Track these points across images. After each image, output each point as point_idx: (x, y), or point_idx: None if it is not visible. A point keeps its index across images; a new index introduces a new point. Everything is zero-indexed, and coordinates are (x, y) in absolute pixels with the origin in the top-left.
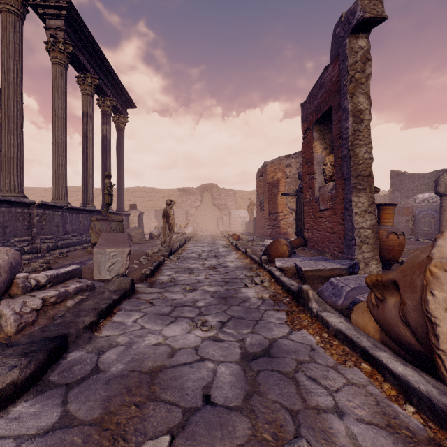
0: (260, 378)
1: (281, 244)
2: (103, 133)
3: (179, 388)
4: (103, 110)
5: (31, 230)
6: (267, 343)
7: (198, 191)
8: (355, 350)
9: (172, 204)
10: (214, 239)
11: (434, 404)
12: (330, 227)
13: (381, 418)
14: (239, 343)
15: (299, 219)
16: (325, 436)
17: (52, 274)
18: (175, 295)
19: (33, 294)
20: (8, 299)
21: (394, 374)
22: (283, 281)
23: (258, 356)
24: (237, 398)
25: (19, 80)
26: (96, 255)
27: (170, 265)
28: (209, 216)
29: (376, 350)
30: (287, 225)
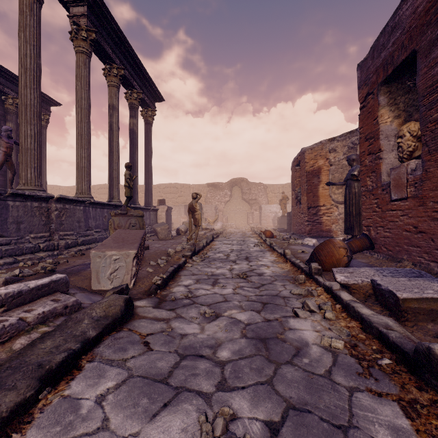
0: None
1: (337, 247)
2: (130, 126)
3: None
4: (130, 103)
5: (50, 226)
6: None
7: (227, 185)
8: None
9: (198, 198)
10: (244, 236)
11: None
12: (410, 223)
13: None
14: None
15: (349, 213)
16: None
17: (8, 293)
18: (188, 325)
19: None
20: None
21: None
22: (364, 316)
23: None
24: None
25: (37, 66)
26: (94, 259)
27: (191, 269)
28: (239, 211)
29: None
30: (330, 221)
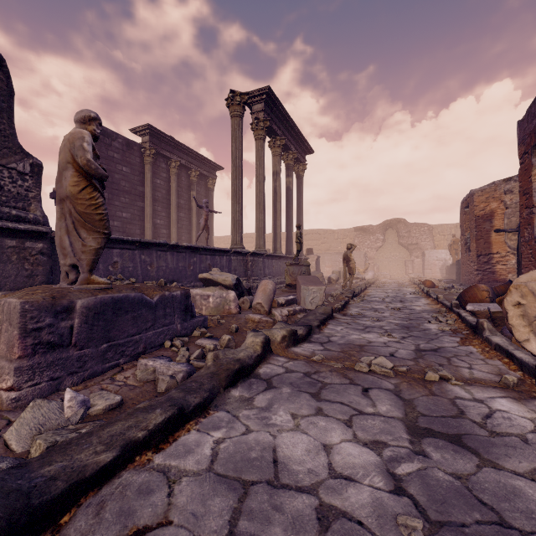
0: (426, 356)
1: (480, 290)
2: (286, 185)
3: (376, 351)
4: (286, 164)
5: (247, 273)
6: (436, 348)
7: (379, 229)
8: (503, 354)
9: (352, 249)
10: (400, 286)
11: (529, 365)
12: None
13: (496, 373)
14: (415, 345)
15: (521, 262)
16: (455, 370)
17: (286, 299)
18: (365, 322)
19: (282, 308)
20: (274, 308)
21: (517, 358)
22: (466, 319)
23: (427, 351)
24: (409, 358)
25: (241, 163)
26: (303, 290)
27: (354, 304)
28: (394, 258)
29: (515, 350)
30: (506, 270)
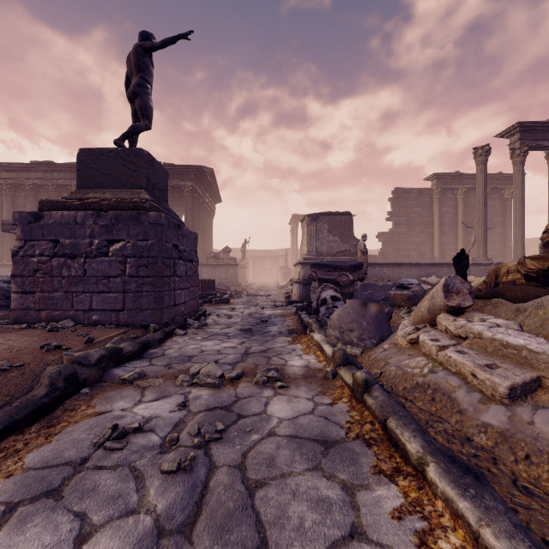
0: None
1: None
2: None
3: None
4: None
5: None
6: None
7: None
8: None
9: None
10: None
11: None
12: None
13: None
14: None
15: None
16: None
17: None
18: None
19: None
20: None
21: None
22: None
23: None
24: None
25: (484, 197)
26: None
27: None
28: None
29: None
30: None
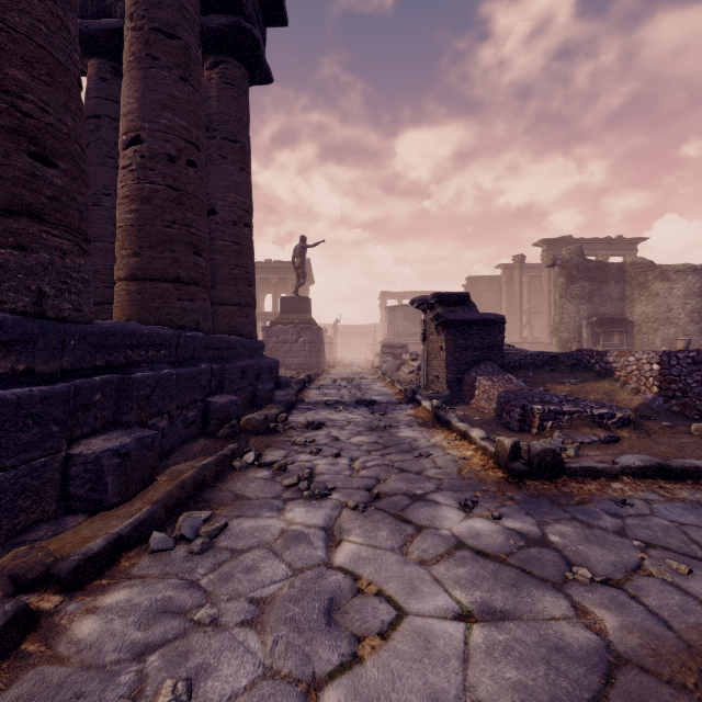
0: None
1: None
2: None
3: None
4: None
5: None
6: None
7: None
8: None
9: None
10: None
11: None
12: None
13: None
14: None
15: None
16: None
17: None
18: None
19: None
20: None
21: None
22: None
23: None
24: None
25: (519, 293)
26: None
27: None
28: None
29: None
30: None
